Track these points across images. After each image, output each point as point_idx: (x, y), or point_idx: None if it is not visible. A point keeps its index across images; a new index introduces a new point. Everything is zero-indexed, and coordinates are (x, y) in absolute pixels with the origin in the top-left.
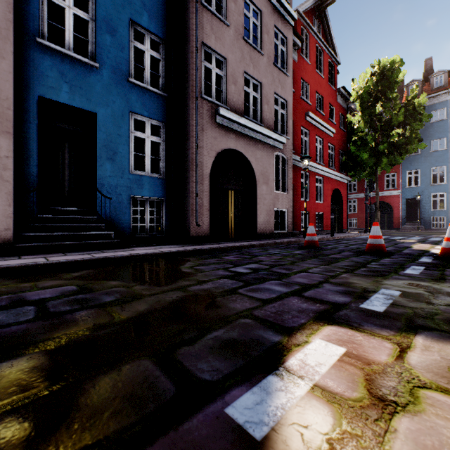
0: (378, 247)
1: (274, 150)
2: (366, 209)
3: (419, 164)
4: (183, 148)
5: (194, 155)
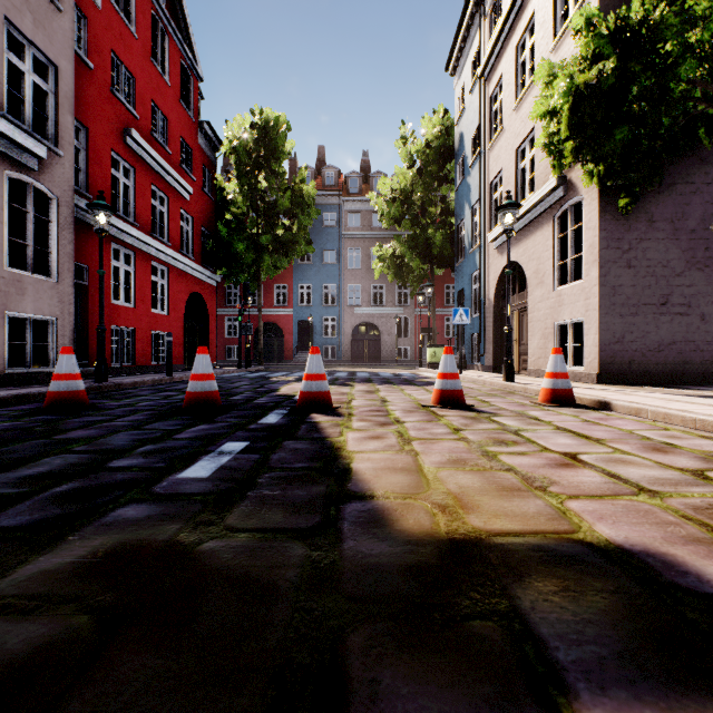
0: (206, 397)
1: (6, 165)
2: (240, 331)
3: (312, 277)
4: None
5: None
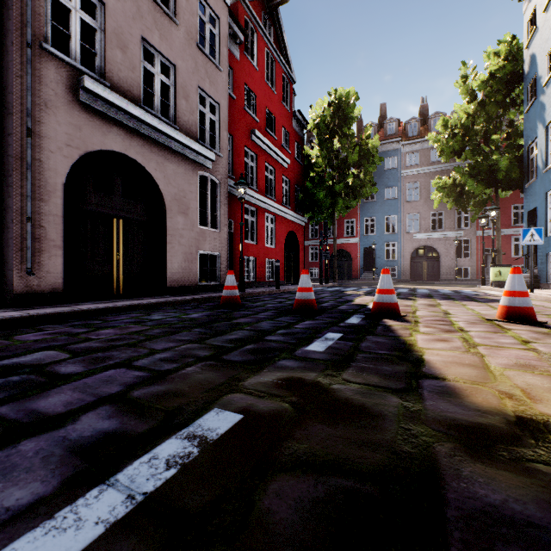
0: (307, 303)
1: (198, 168)
2: (321, 257)
3: (375, 211)
4: (2, 131)
5: (23, 146)
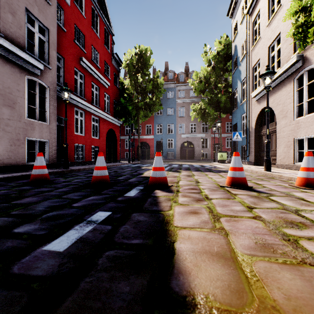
0: (101, 179)
1: (26, 73)
2: (129, 145)
3: (162, 121)
4: None
5: None
